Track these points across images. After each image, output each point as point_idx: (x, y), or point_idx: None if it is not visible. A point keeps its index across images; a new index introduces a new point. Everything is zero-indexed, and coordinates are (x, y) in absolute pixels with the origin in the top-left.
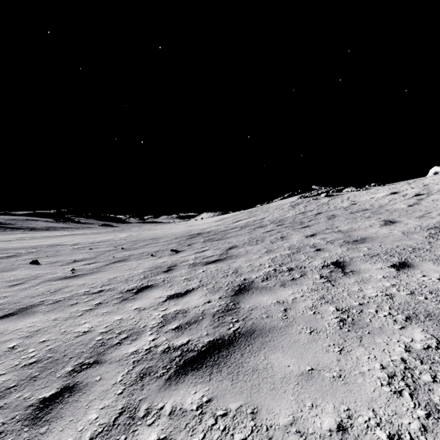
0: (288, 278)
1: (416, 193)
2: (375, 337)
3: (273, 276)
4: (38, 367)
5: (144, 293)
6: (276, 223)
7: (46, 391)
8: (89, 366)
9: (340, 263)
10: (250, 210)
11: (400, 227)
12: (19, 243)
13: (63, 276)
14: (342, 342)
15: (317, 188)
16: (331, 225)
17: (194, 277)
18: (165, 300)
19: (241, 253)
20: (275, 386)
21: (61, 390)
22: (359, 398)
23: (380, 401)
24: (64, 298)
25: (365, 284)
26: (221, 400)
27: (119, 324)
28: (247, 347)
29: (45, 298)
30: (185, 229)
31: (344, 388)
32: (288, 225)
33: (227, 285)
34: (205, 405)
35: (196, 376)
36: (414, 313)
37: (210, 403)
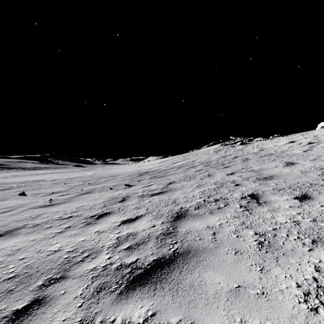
0: (215, 207)
1: (308, 142)
2: (288, 258)
3: (203, 205)
4: (15, 281)
5: (104, 218)
6: (204, 164)
7: (19, 303)
8: (56, 281)
9: (255, 195)
10: (184, 154)
11: (298, 167)
12: (12, 179)
13: (43, 205)
14: (262, 262)
15: (234, 138)
16: (246, 166)
17: (142, 206)
18: (119, 224)
19: (178, 187)
20: (208, 302)
21: (32, 302)
22: (281, 314)
23: (300, 317)
24: (41, 223)
25: (276, 212)
26: (163, 314)
27: (83, 245)
28: (184, 265)
29: (27, 222)
30: (136, 168)
31: (267, 304)
32: (213, 165)
33: (168, 213)
34: (150, 319)
35: (143, 291)
36: (318, 237)
37: (154, 317)
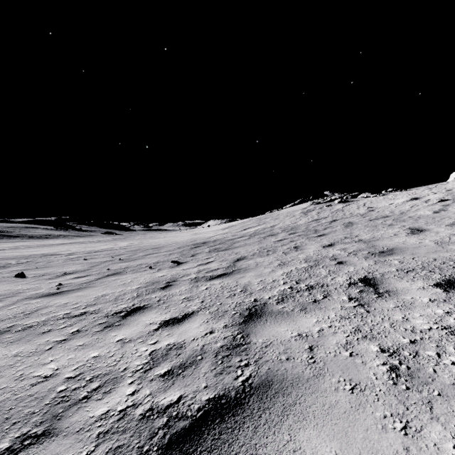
0: (308, 299)
1: (440, 199)
2: (451, 402)
3: (290, 296)
4: None
5: (134, 317)
6: (288, 231)
7: None
8: (34, 442)
9: (370, 280)
10: (259, 217)
11: (431, 236)
12: (12, 252)
13: (46, 293)
14: (404, 411)
15: (330, 194)
16: (350, 234)
17: (195, 296)
18: (157, 327)
19: (251, 266)
20: None
21: None
22: None
23: None
24: (37, 323)
25: (409, 310)
26: None
27: (94, 365)
28: (262, 414)
29: (15, 323)
30: (190, 237)
31: None
32: (301, 233)
33: (235, 308)
34: None
35: None
36: None
37: None
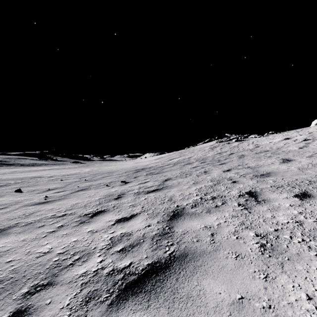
0: (212, 205)
1: (304, 139)
2: (294, 263)
3: (200, 203)
4: None
5: (98, 217)
6: (200, 160)
7: None
8: (43, 288)
9: (253, 193)
10: (180, 151)
11: (295, 164)
12: (10, 175)
13: (37, 202)
14: (266, 268)
15: (229, 135)
16: (242, 163)
17: (137, 203)
18: (114, 223)
19: (174, 184)
20: None
21: (13, 314)
22: None
23: None
24: (34, 221)
25: (276, 211)
26: None
27: (75, 246)
28: (181, 271)
29: (20, 221)
30: (133, 165)
31: None
32: (209, 162)
33: (164, 211)
34: None
35: (136, 302)
36: None
37: None
